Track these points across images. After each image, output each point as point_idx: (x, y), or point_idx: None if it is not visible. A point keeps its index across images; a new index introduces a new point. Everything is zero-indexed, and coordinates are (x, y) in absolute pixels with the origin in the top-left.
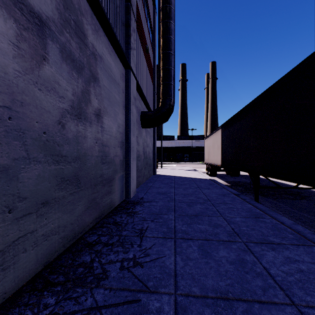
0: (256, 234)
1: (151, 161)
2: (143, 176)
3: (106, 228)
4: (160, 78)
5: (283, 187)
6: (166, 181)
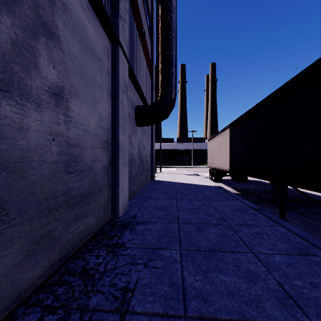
0: None
1: (148, 165)
2: (139, 184)
3: (64, 287)
4: (159, 66)
5: (316, 200)
6: (166, 190)
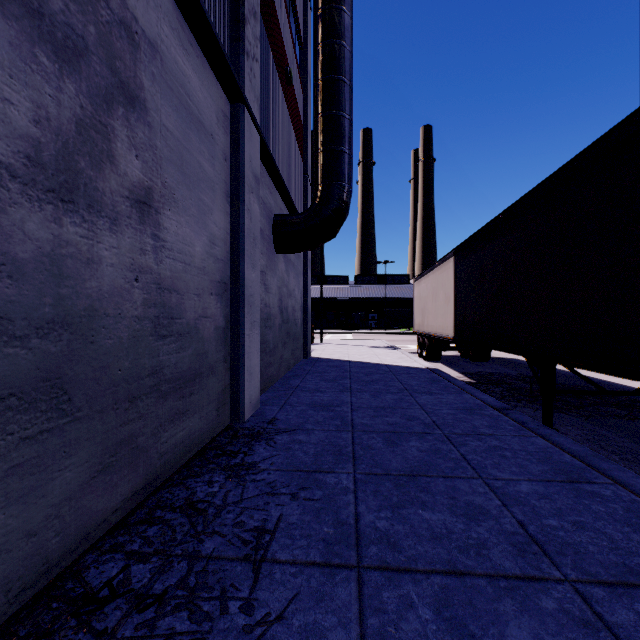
0: (595, 544)
1: (298, 329)
2: (281, 363)
3: (157, 527)
4: (319, 139)
5: (611, 392)
6: (332, 375)
